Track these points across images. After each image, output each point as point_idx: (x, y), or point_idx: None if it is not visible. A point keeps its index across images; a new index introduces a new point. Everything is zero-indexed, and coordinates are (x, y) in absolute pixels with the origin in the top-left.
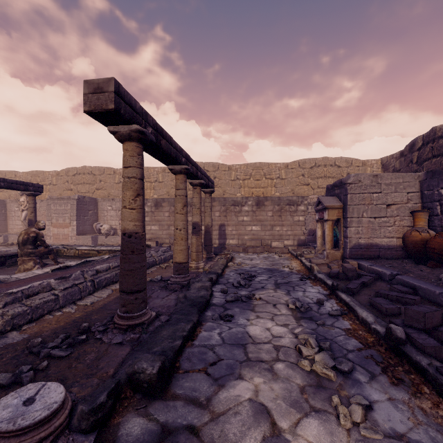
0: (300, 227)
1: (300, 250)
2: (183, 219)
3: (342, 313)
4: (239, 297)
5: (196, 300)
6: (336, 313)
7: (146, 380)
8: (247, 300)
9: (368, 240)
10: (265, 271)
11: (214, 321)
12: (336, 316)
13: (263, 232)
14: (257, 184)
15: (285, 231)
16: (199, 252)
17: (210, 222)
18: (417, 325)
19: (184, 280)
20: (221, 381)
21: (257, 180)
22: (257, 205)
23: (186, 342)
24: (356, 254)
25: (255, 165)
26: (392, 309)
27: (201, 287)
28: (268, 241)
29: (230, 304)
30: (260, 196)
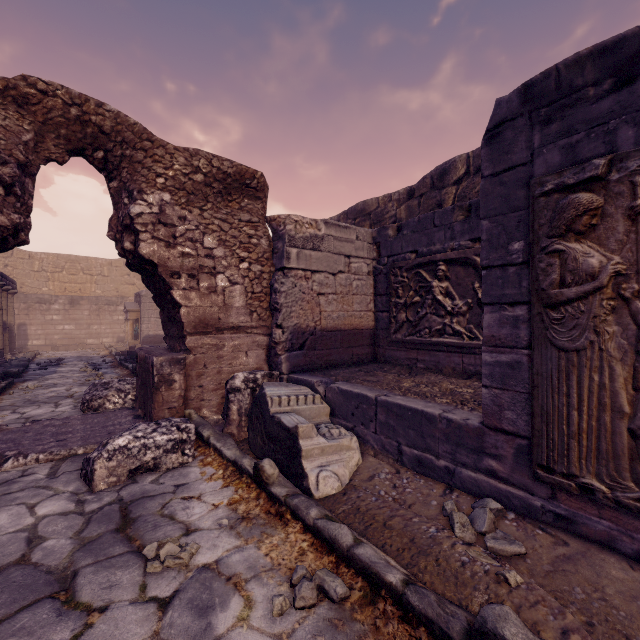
0: (120, 325)
1: (117, 345)
2: (0, 319)
3: (112, 362)
4: (51, 364)
5: (21, 364)
6: (109, 362)
7: (14, 372)
8: (57, 365)
9: (155, 332)
10: (75, 357)
11: (36, 370)
12: (108, 363)
13: (78, 331)
14: (72, 279)
15: (104, 329)
16: (6, 346)
17: (13, 321)
18: (130, 355)
19: (2, 361)
20: (45, 375)
21: (72, 274)
22: (71, 304)
23: (23, 373)
24: (147, 341)
25: (70, 257)
26: (133, 356)
27: (20, 361)
28: (85, 339)
29: (44, 367)
30: (75, 295)
